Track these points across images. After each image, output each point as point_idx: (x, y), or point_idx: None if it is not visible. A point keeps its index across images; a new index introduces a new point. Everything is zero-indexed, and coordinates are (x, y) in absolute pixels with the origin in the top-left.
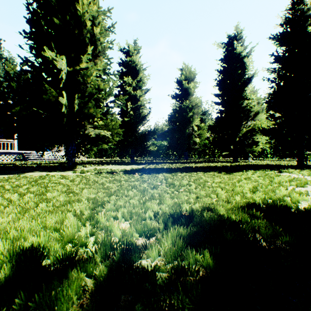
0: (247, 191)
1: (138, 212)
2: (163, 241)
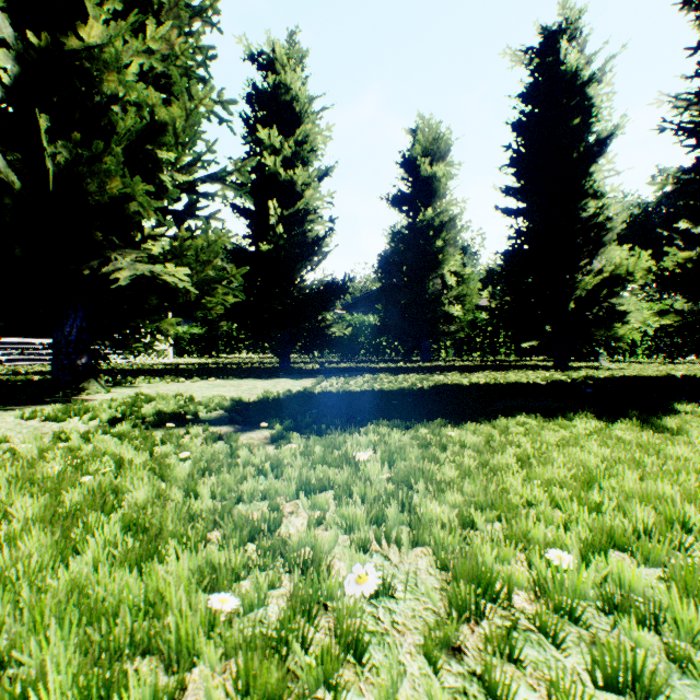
0: None
1: None
2: None
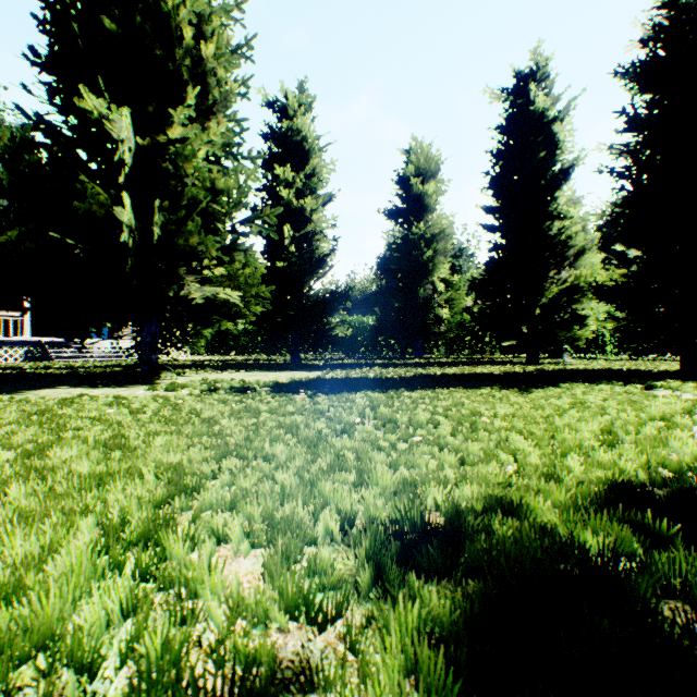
0: (591, 441)
1: (294, 518)
2: (373, 660)
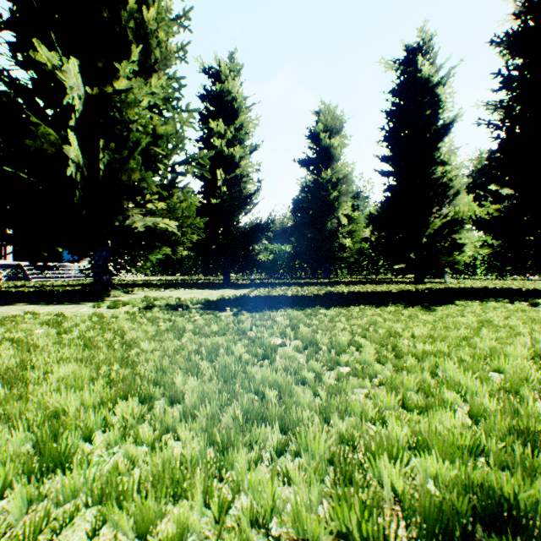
0: (531, 370)
1: None
2: None
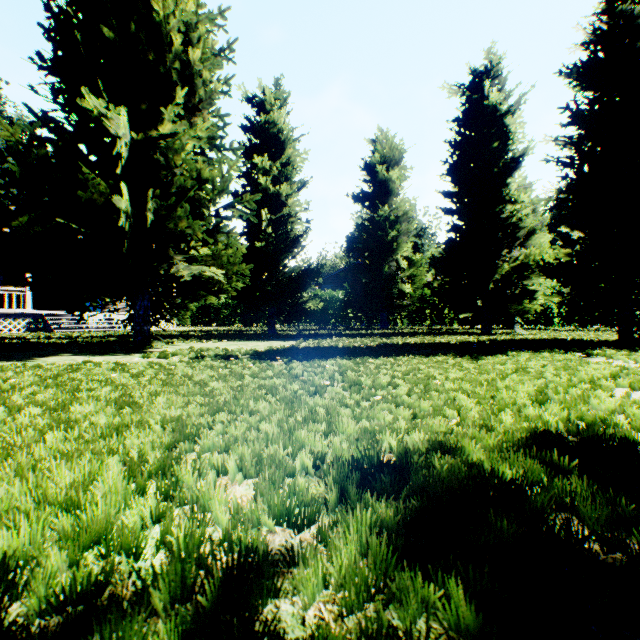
0: (525, 400)
1: (277, 456)
2: (337, 543)
